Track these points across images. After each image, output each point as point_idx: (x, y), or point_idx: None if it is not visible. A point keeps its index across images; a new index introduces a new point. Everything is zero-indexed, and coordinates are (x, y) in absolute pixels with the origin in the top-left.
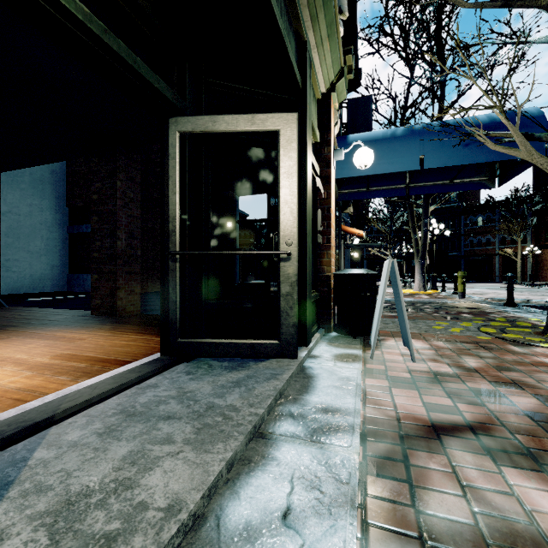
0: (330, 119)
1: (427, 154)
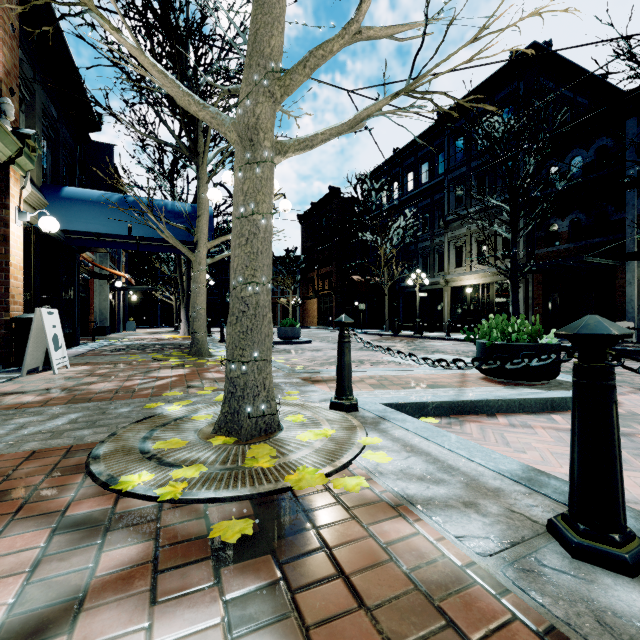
0: (9, 187)
1: (135, 224)
